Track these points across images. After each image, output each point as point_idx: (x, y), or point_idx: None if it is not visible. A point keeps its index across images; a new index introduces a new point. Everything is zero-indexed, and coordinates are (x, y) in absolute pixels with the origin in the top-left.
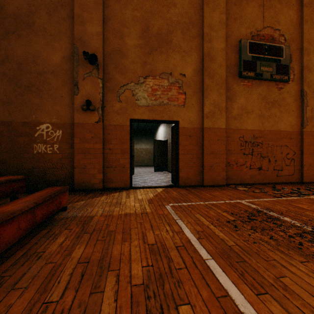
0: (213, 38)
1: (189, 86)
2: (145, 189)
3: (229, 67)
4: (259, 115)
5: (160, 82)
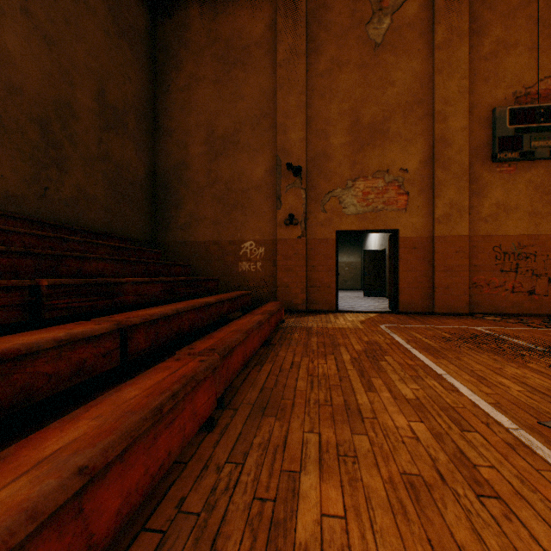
0: (448, 115)
1: (413, 183)
2: (354, 313)
3: (476, 149)
4: (530, 212)
5: (373, 183)
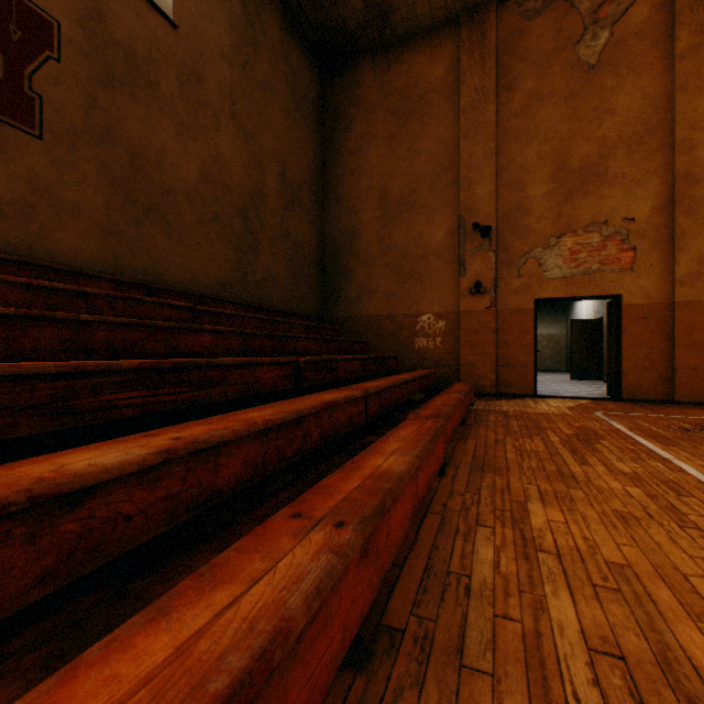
0: (696, 143)
1: (642, 235)
2: (559, 399)
3: None
4: None
5: (585, 238)
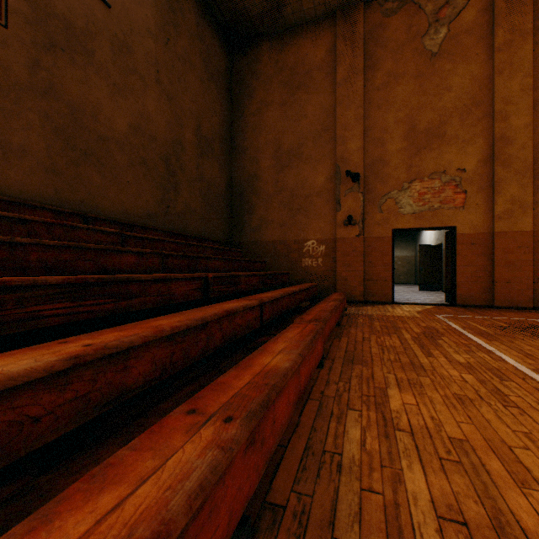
0: (509, 113)
1: (471, 182)
2: (410, 305)
3: None
4: None
5: (429, 184)
